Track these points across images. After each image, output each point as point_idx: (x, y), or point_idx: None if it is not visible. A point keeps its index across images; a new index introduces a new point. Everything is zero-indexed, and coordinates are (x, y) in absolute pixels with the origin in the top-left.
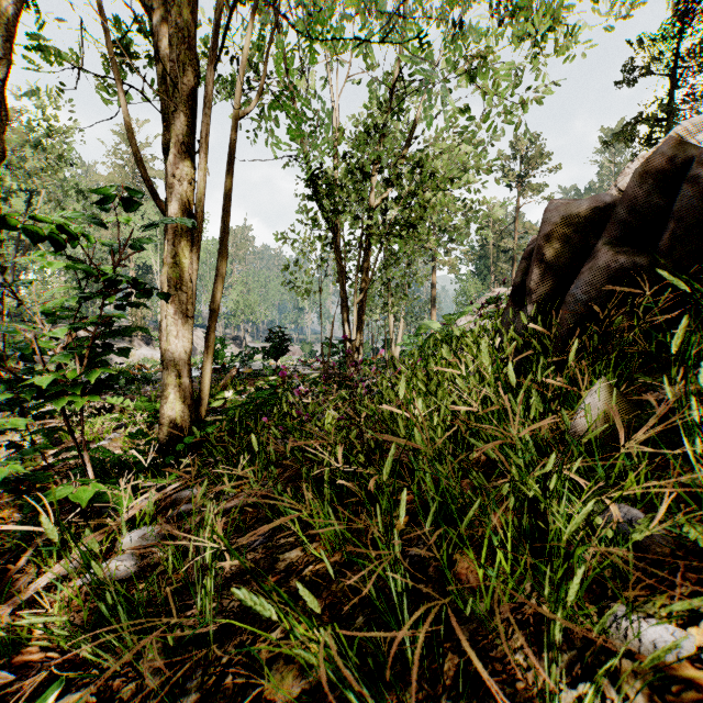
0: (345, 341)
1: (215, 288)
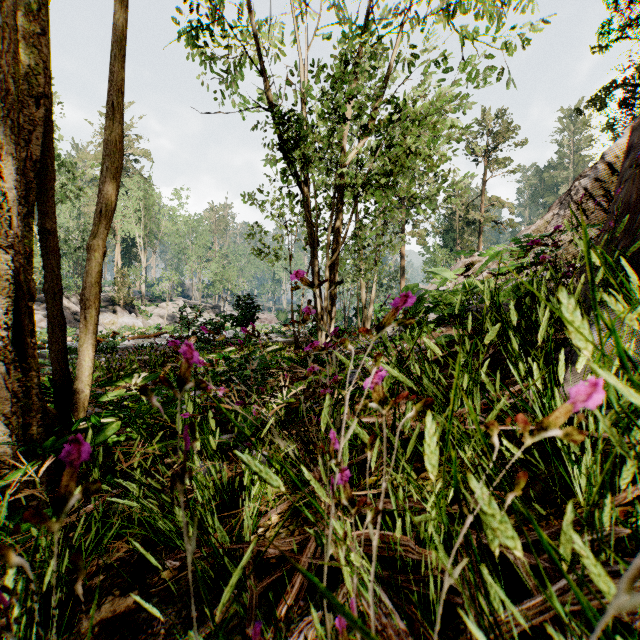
0: (316, 307)
1: (97, 212)
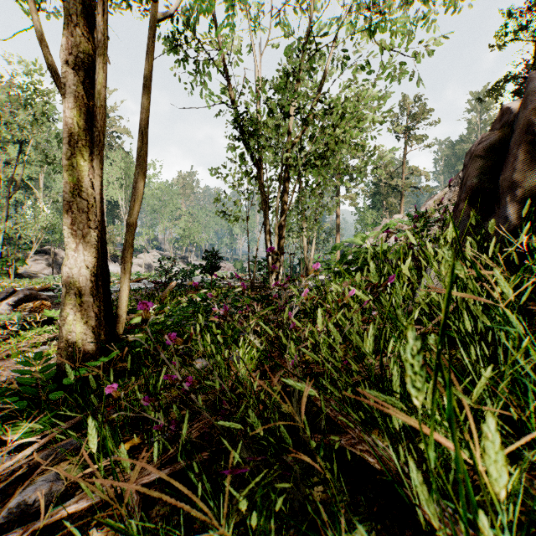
0: (268, 258)
1: (132, 201)
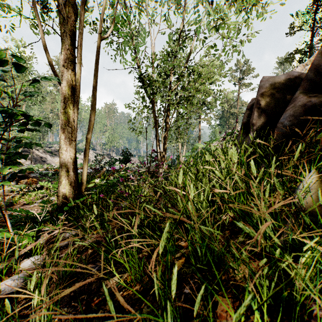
0: (157, 155)
1: (89, 126)
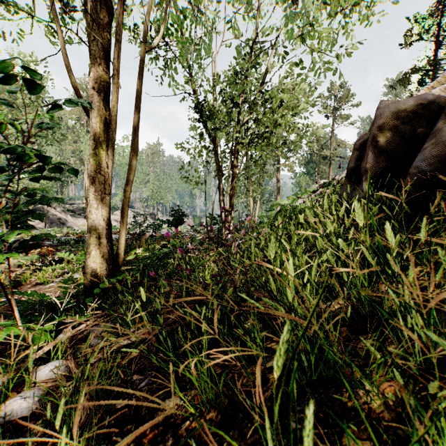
0: (221, 215)
1: (128, 174)
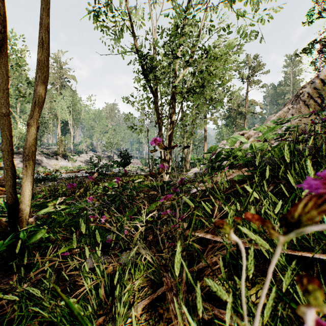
0: (161, 157)
1: (33, 103)
